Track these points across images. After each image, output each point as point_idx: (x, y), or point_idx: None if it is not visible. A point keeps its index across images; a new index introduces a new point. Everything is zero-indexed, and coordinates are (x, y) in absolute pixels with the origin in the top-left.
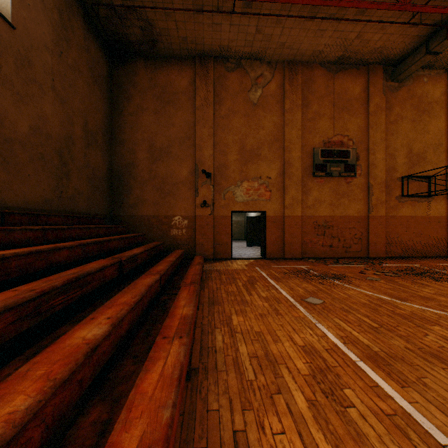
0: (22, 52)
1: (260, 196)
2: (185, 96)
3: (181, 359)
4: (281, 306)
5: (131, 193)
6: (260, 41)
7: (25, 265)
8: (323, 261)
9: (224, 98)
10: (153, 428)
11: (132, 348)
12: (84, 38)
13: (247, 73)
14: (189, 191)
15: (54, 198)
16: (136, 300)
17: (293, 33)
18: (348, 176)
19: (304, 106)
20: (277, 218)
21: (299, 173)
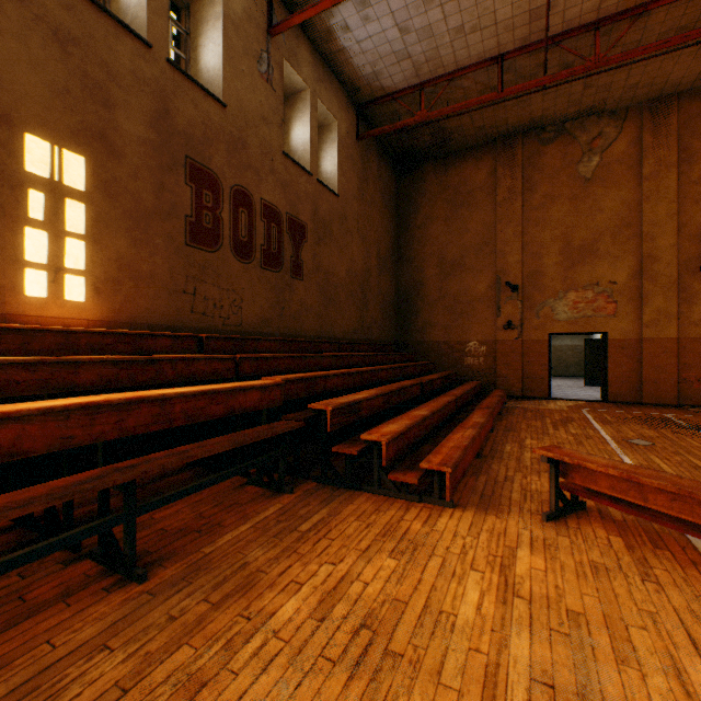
0: (342, 212)
1: (595, 310)
2: (482, 193)
3: (473, 434)
4: (589, 441)
5: (419, 316)
6: (592, 95)
7: (368, 378)
8: None
9: (537, 182)
10: (459, 444)
11: (440, 434)
12: (377, 168)
13: (574, 139)
14: (487, 310)
15: (358, 328)
16: (440, 406)
17: (650, 69)
18: None
19: (682, 161)
20: (628, 343)
21: (671, 271)
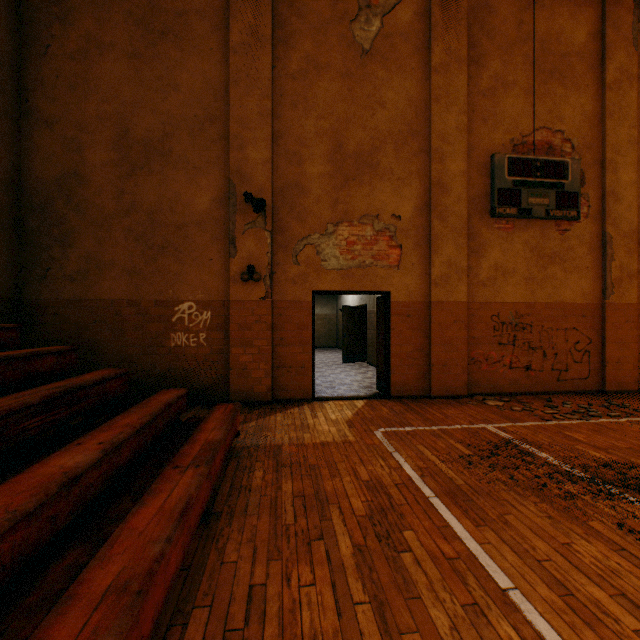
0: None
1: (376, 257)
2: (204, 22)
3: None
4: None
5: (72, 246)
6: None
7: None
8: (521, 404)
9: (296, 32)
10: None
11: None
12: None
13: None
14: (214, 244)
15: None
16: None
17: None
18: (565, 216)
19: (471, 61)
20: (415, 308)
21: (462, 209)
